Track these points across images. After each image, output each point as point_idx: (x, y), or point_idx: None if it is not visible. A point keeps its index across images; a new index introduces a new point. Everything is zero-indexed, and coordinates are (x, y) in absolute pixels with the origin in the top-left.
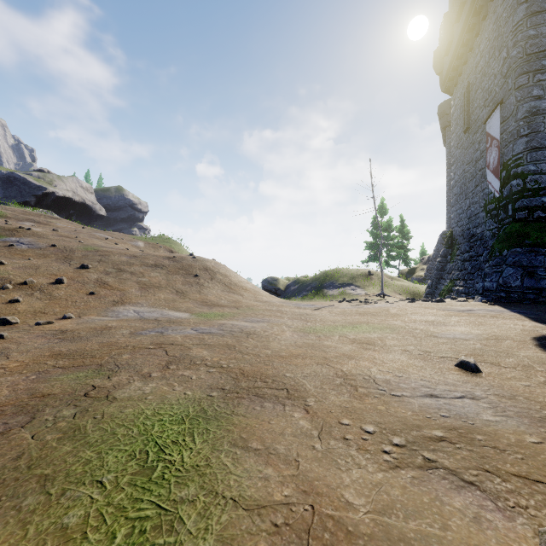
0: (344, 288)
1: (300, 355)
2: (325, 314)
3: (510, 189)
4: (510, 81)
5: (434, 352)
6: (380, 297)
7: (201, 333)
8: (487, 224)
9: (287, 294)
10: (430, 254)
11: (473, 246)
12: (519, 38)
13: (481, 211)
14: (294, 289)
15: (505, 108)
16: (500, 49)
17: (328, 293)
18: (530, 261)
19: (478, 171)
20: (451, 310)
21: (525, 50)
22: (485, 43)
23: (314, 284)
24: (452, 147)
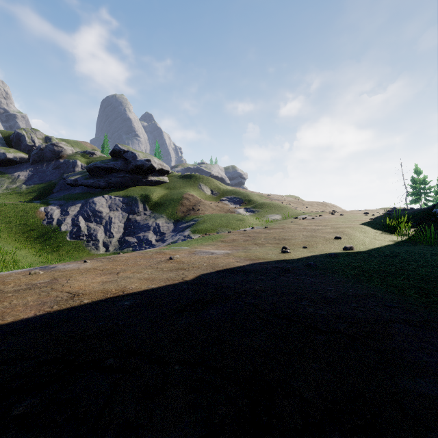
0: None
1: None
2: None
3: None
4: None
5: None
6: None
7: None
8: None
9: None
10: None
11: None
12: None
13: None
14: None
15: None
16: None
17: None
18: None
19: None
20: None
21: None
22: None
23: None
24: None
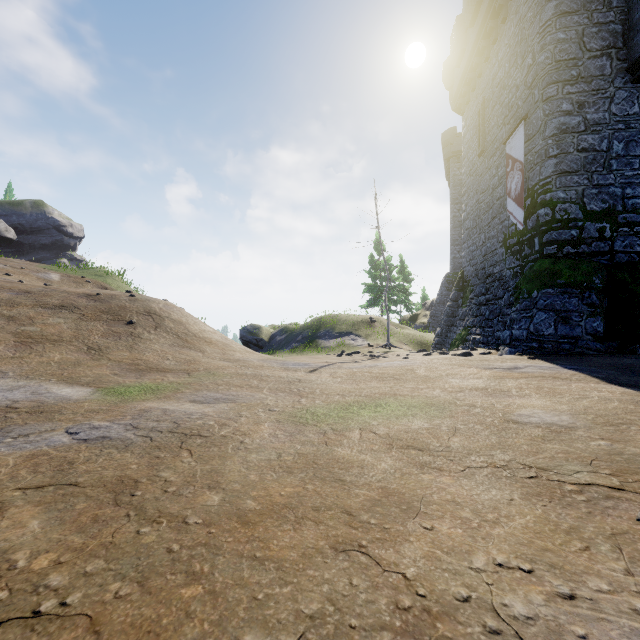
0: (342, 338)
1: (290, 505)
2: (326, 379)
3: (537, 220)
4: (537, 92)
5: (553, 469)
6: (386, 348)
7: (79, 443)
8: (507, 262)
9: (271, 346)
10: (433, 299)
11: (491, 288)
12: (547, 41)
13: (500, 246)
14: (281, 340)
15: (530, 125)
16: (524, 56)
17: (324, 344)
18: (563, 304)
19: (495, 201)
20: (494, 368)
21: (554, 56)
22: (505, 50)
23: (305, 333)
24: (463, 174)
